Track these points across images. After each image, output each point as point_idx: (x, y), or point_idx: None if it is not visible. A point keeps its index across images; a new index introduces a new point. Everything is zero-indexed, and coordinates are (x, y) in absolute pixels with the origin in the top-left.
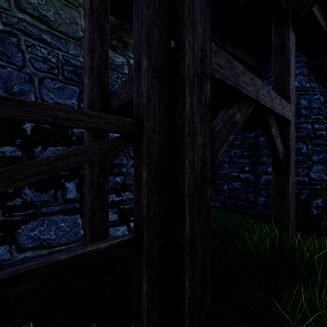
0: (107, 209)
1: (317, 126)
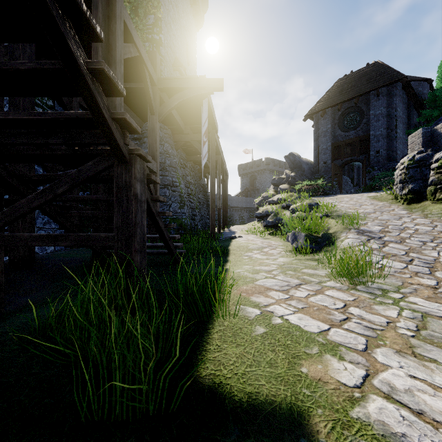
0: (34, 217)
1: (175, 179)
